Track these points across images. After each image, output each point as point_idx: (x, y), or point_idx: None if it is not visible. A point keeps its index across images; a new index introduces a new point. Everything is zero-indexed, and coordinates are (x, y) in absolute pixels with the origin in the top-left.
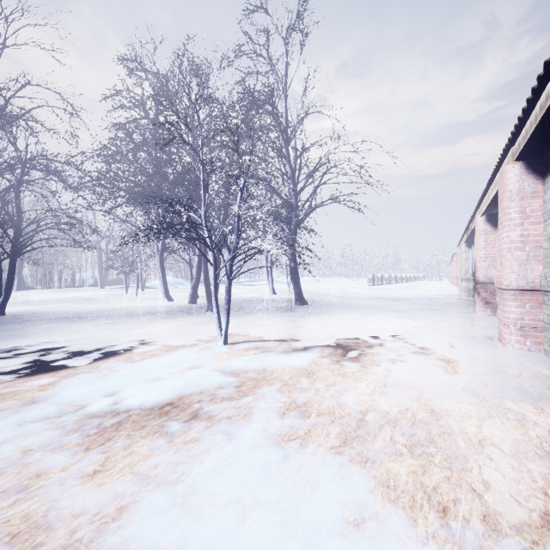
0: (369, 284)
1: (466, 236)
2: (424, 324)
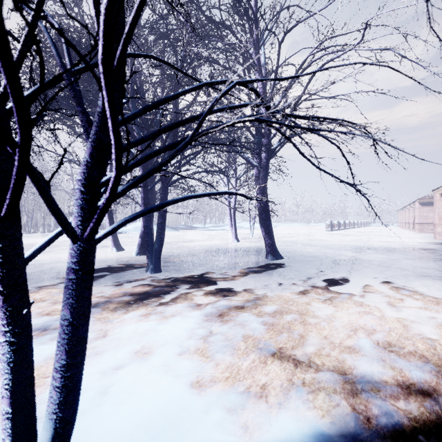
0: (326, 229)
1: None
2: None
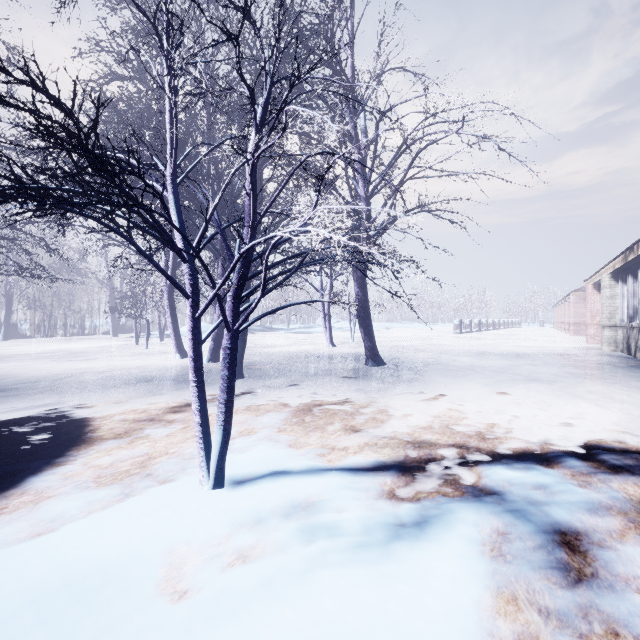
0: (454, 331)
1: (619, 262)
2: (622, 413)
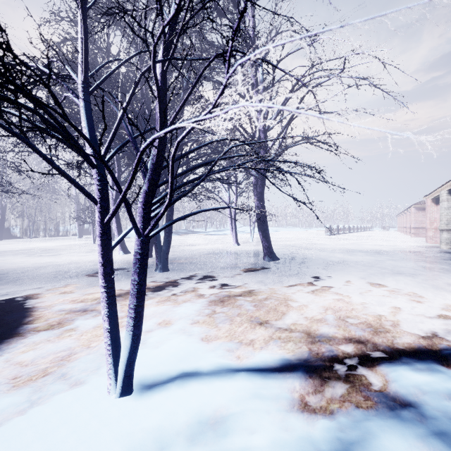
0: (326, 233)
1: None
2: None
